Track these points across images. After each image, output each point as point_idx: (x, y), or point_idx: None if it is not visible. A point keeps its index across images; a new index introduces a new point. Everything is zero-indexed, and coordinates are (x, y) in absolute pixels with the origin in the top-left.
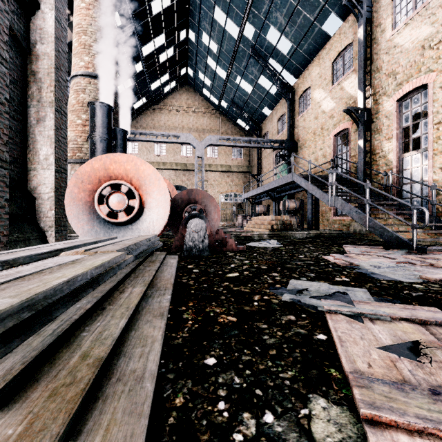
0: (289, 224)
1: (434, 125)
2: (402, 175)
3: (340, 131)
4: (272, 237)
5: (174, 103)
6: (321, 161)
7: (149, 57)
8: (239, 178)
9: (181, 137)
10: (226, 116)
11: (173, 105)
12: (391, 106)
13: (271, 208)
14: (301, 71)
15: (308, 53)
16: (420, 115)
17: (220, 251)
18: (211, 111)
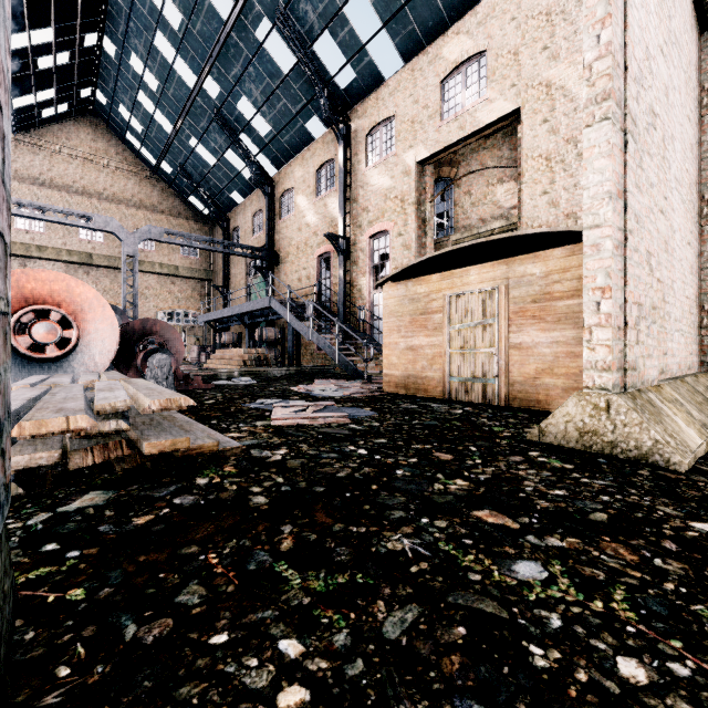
0: (266, 359)
1: (392, 269)
2: (373, 310)
3: (323, 253)
4: (245, 375)
5: (64, 141)
6: (305, 284)
7: (15, 55)
8: (192, 288)
9: (97, 221)
10: (169, 186)
11: (62, 144)
12: (365, 242)
13: (243, 337)
14: (283, 163)
15: (291, 146)
16: (388, 254)
17: (185, 389)
18: (142, 172)
